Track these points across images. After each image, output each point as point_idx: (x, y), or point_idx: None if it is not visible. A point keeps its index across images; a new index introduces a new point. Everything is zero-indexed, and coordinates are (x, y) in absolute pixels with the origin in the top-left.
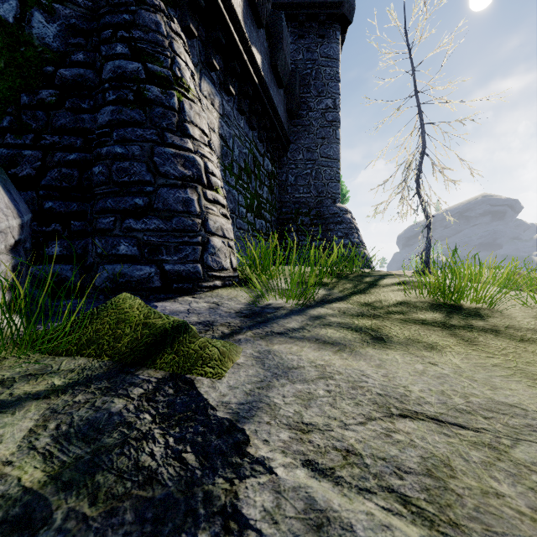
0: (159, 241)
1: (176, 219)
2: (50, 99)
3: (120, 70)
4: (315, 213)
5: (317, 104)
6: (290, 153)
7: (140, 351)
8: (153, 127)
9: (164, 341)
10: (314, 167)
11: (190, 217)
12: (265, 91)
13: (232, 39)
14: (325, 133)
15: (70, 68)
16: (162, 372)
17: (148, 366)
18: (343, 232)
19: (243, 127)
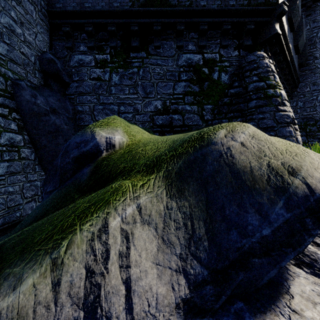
0: None
1: (287, 139)
2: (228, 101)
3: (256, 86)
4: None
5: None
6: (299, 89)
7: None
8: (272, 106)
9: None
10: (319, 94)
11: (291, 138)
12: (291, 62)
13: (282, 47)
14: None
15: (233, 89)
16: None
17: None
18: None
19: None
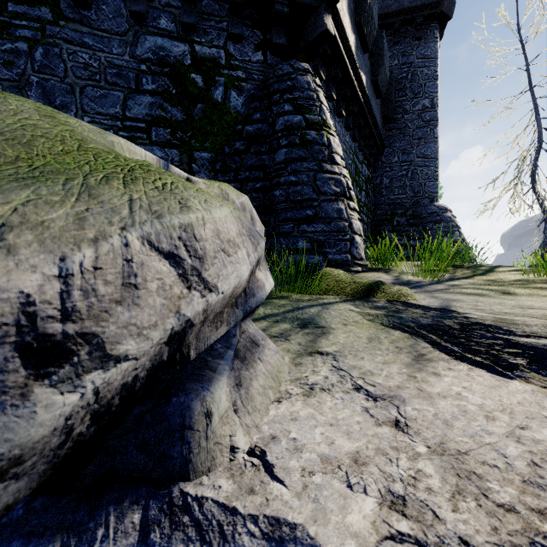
0: (323, 239)
1: (333, 223)
2: (241, 148)
3: (288, 122)
4: (411, 213)
5: (413, 106)
6: (385, 157)
7: (361, 292)
8: (313, 161)
9: (373, 288)
10: (409, 168)
11: (342, 222)
12: (367, 106)
13: (347, 71)
14: (421, 134)
15: (252, 125)
16: (383, 299)
17: (372, 298)
18: (443, 230)
19: (348, 141)
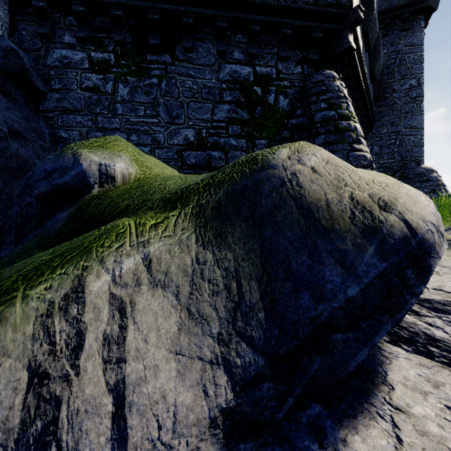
0: None
1: None
2: (288, 135)
3: (325, 116)
4: (399, 175)
5: (401, 86)
6: (375, 129)
7: None
8: (346, 143)
9: None
10: (397, 137)
11: None
12: (366, 92)
13: (356, 70)
14: (408, 108)
15: (295, 118)
16: None
17: None
18: (430, 188)
19: None
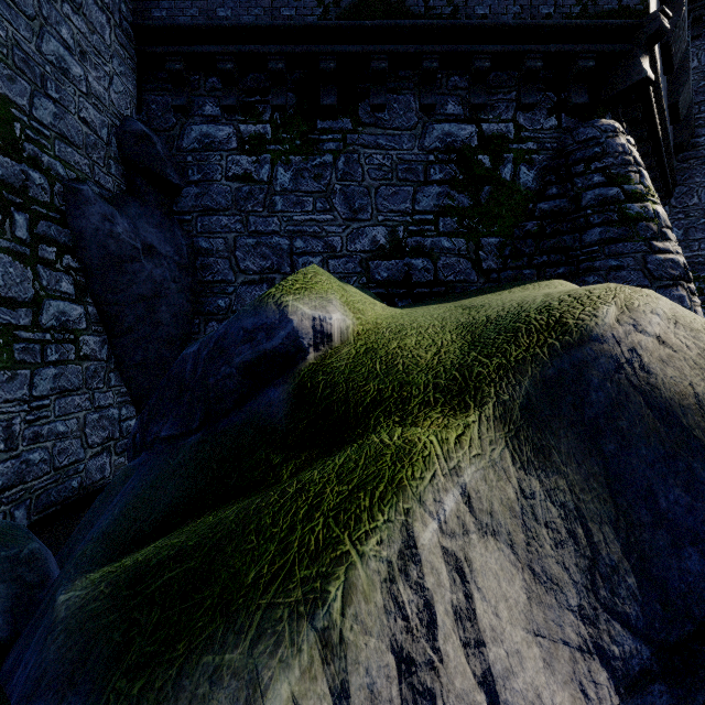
0: None
1: None
2: (534, 229)
3: (600, 197)
4: None
5: None
6: (675, 200)
7: None
8: (640, 240)
9: None
10: None
11: None
12: (664, 141)
13: (649, 109)
14: None
15: (547, 201)
16: None
17: None
18: None
19: None
